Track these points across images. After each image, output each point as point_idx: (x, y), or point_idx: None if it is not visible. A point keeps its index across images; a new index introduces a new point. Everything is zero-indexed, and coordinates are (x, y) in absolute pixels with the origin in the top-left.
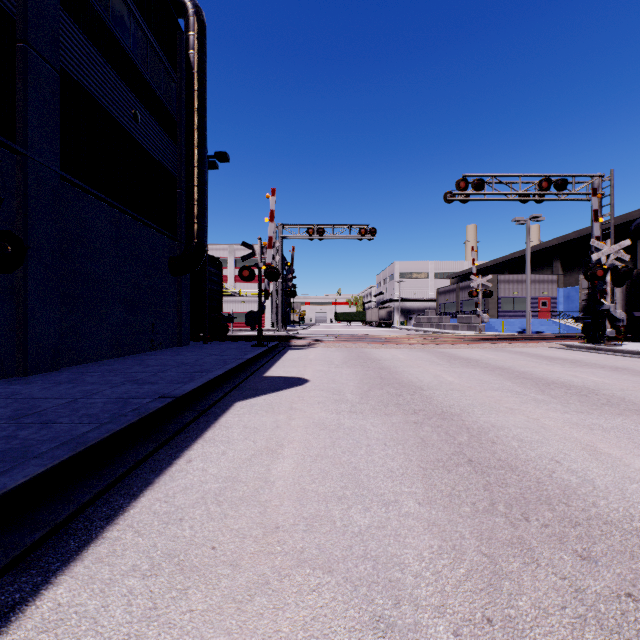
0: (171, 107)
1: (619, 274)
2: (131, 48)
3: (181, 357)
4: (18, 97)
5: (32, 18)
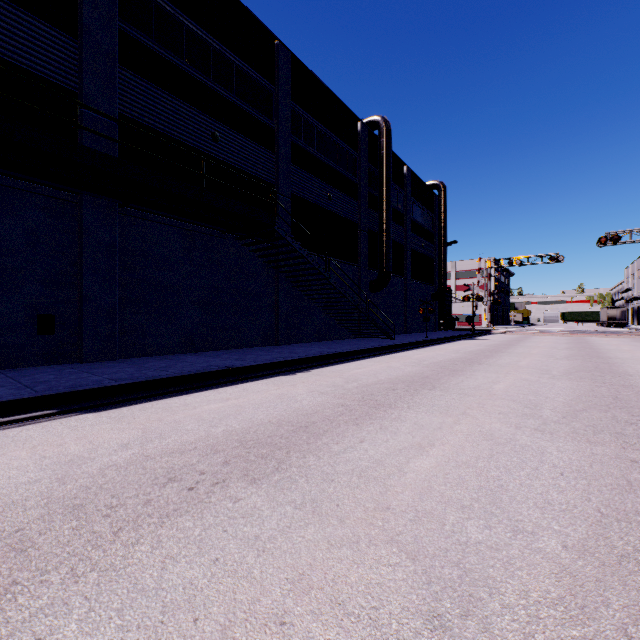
0: (432, 230)
1: None
2: (421, 222)
3: (441, 333)
4: (405, 264)
5: (407, 243)
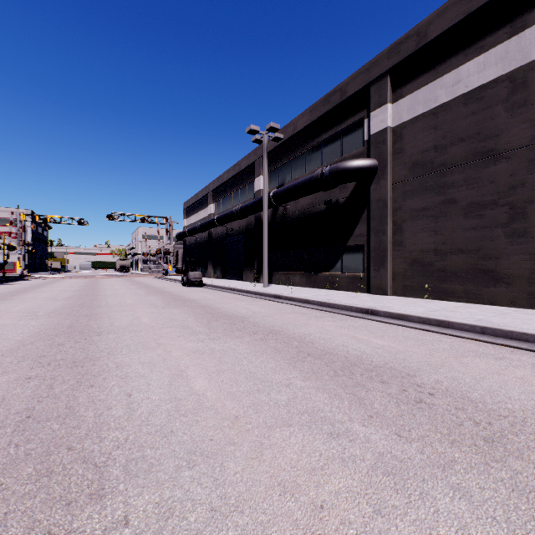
0: None
1: (166, 252)
2: None
3: None
4: None
5: None
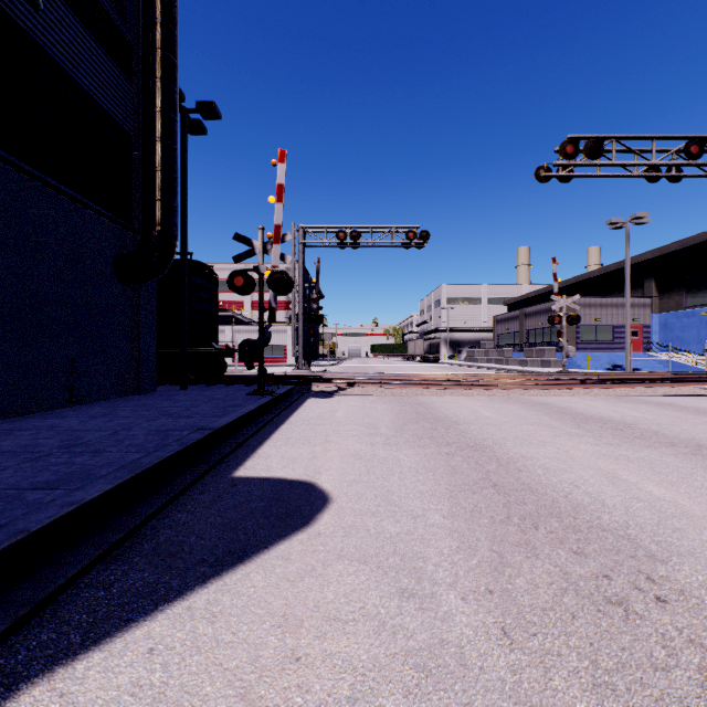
0: (120, 18)
1: None
2: None
3: (98, 422)
4: None
5: None
